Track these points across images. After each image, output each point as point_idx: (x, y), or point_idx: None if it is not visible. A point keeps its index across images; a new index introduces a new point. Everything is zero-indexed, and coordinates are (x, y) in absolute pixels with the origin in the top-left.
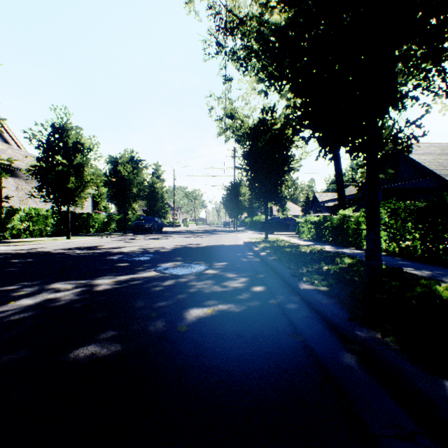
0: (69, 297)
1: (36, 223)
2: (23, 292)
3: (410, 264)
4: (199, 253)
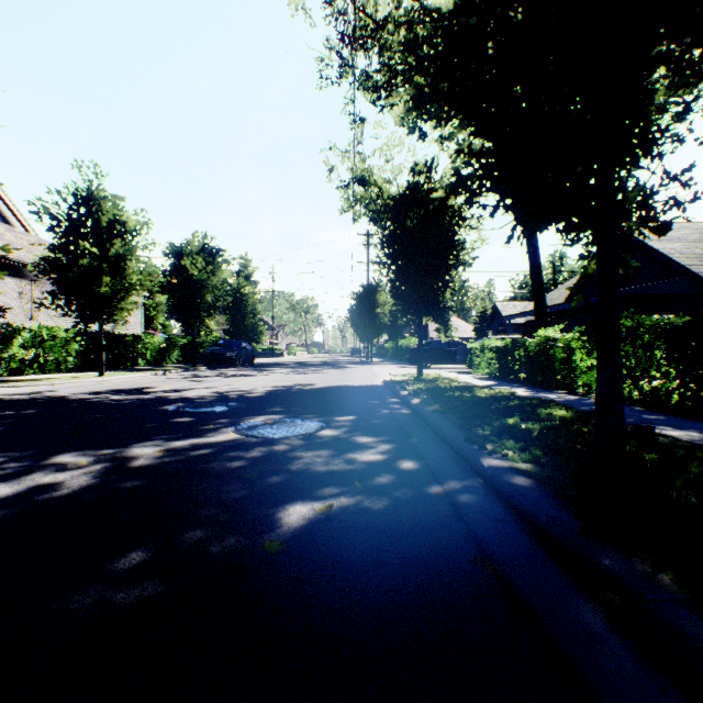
0: (78, 482)
1: (50, 351)
2: (0, 471)
3: (663, 419)
4: (311, 399)
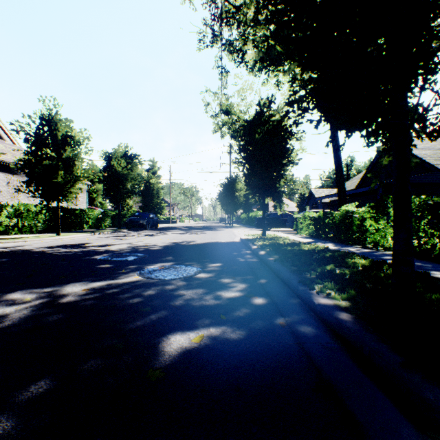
0: (19, 315)
1: (26, 219)
2: None
3: (432, 266)
4: (193, 251)
